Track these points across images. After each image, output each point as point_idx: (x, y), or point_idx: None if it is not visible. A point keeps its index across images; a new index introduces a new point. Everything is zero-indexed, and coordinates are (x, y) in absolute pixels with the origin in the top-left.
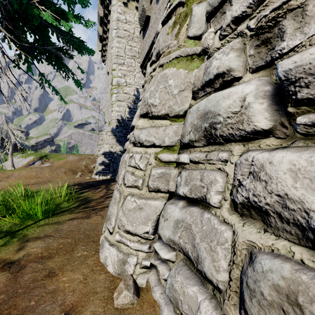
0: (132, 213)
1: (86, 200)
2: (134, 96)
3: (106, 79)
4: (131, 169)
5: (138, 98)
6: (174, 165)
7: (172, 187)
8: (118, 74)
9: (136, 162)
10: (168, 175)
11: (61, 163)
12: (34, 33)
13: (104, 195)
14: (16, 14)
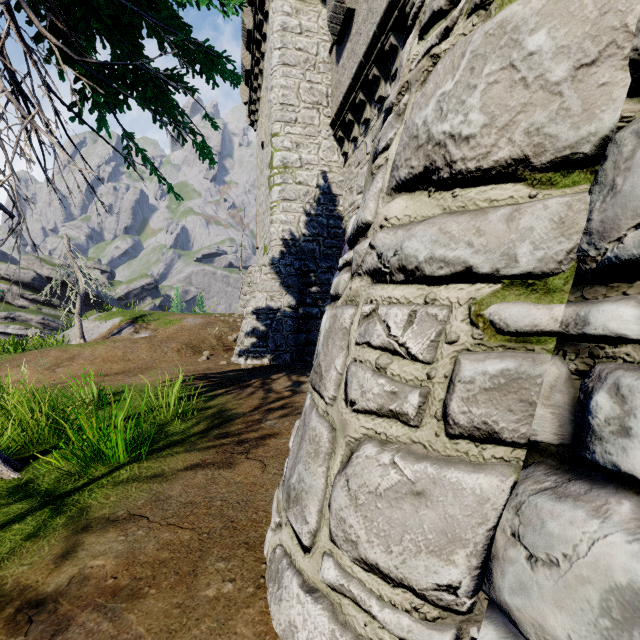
0: (384, 506)
1: (223, 416)
2: (318, 189)
3: (258, 159)
4: (373, 354)
5: (325, 192)
6: (549, 346)
7: (542, 427)
8: (285, 143)
9: (393, 332)
10: (529, 382)
11: (172, 331)
12: (110, 36)
13: (259, 404)
14: (76, 5)
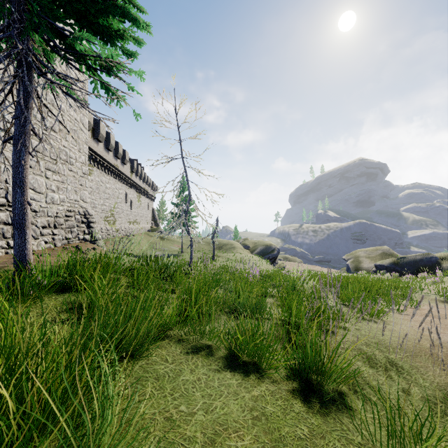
0: None
1: None
2: None
3: None
4: None
5: None
6: None
7: None
8: None
9: None
10: None
11: None
12: None
13: None
14: None
